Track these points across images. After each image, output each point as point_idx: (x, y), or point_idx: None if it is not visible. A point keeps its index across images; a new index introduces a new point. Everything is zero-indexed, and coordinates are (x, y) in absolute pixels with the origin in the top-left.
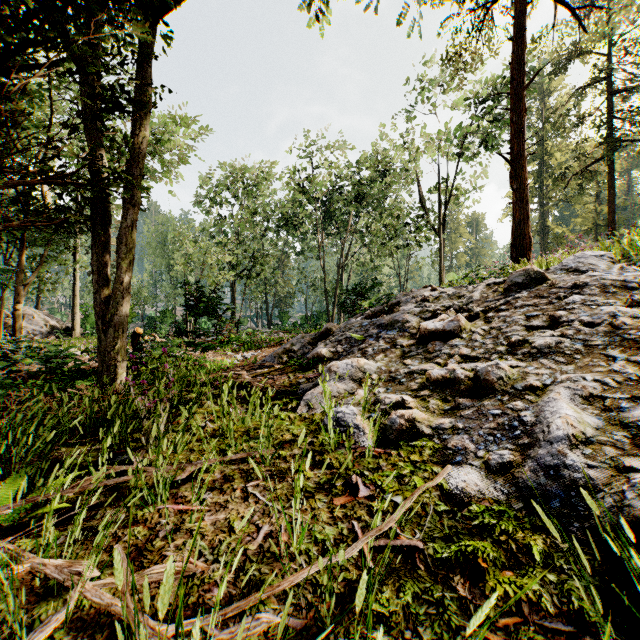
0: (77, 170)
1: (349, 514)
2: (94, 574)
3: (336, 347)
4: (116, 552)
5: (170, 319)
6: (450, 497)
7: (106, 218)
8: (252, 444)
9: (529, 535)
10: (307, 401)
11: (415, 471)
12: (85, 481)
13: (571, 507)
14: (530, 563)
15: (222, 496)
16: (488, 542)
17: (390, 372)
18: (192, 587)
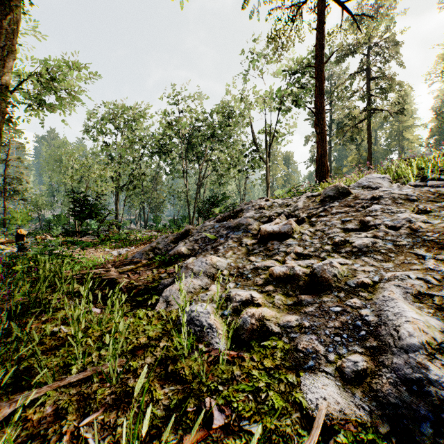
0: None
1: None
2: None
3: (193, 245)
4: None
5: (64, 221)
6: (311, 418)
7: None
8: (103, 353)
9: None
10: (166, 297)
11: (271, 384)
12: None
13: None
14: None
15: None
16: None
17: (238, 268)
18: None
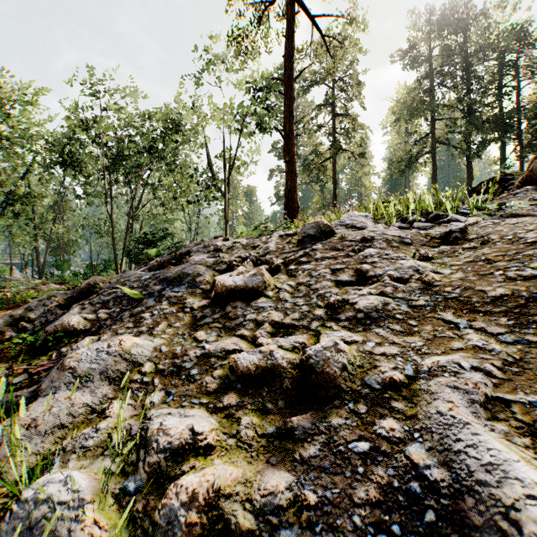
0: None
1: None
2: None
3: (97, 312)
4: None
5: None
6: None
7: None
8: None
9: None
10: None
11: None
12: None
13: None
14: None
15: None
16: None
17: (174, 355)
18: None
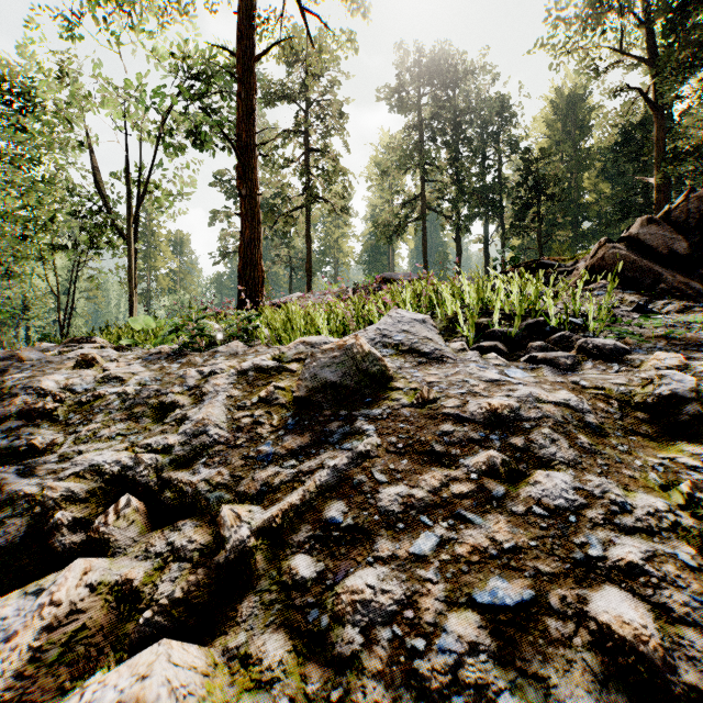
0: None
1: None
2: None
3: None
4: None
5: None
6: None
7: None
8: None
9: None
10: None
11: None
12: None
13: None
14: None
15: None
16: None
17: None
18: None
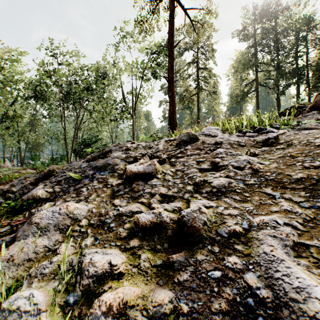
0: None
1: None
2: None
3: (54, 187)
4: None
5: None
6: None
7: None
8: None
9: None
10: None
11: None
12: None
13: None
14: None
15: None
16: None
17: (100, 214)
18: None
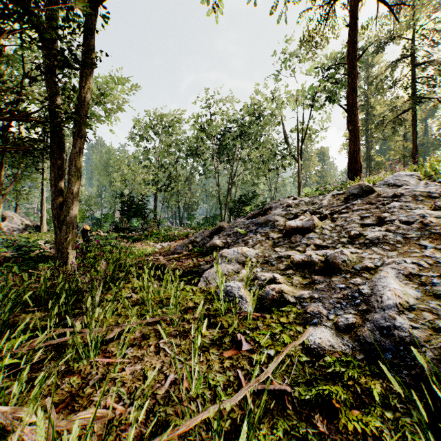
0: (37, 110)
1: (235, 364)
2: (32, 419)
3: (226, 239)
4: (38, 411)
5: (111, 220)
6: (310, 350)
7: (61, 146)
8: (164, 310)
9: (370, 380)
10: (205, 278)
11: (283, 330)
12: (34, 341)
13: (400, 358)
14: (372, 403)
15: (140, 351)
16: (339, 386)
17: (265, 257)
18: (111, 427)
